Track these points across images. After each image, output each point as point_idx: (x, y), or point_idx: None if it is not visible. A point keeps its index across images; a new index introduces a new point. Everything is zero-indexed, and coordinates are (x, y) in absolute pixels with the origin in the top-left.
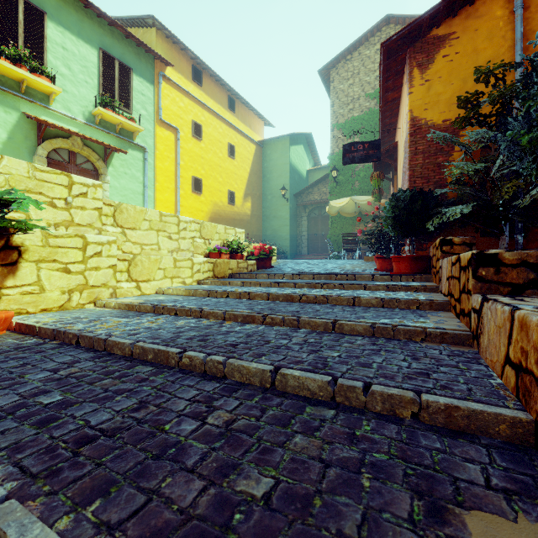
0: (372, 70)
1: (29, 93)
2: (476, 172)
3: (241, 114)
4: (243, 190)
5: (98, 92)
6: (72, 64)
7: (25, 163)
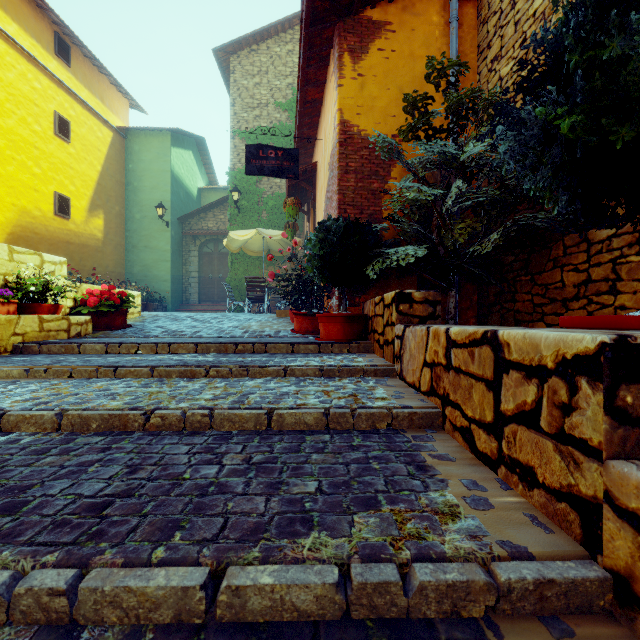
0: (284, 74)
1: None
2: (419, 206)
3: (84, 74)
4: (87, 197)
5: None
6: None
7: None
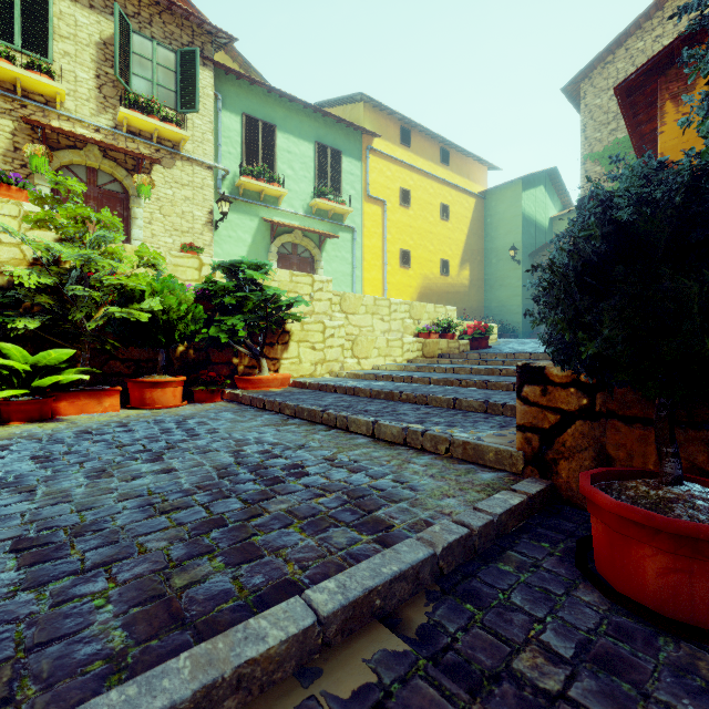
0: None
1: (265, 200)
2: None
3: (457, 165)
4: (459, 256)
5: (314, 184)
6: (295, 164)
7: (288, 272)
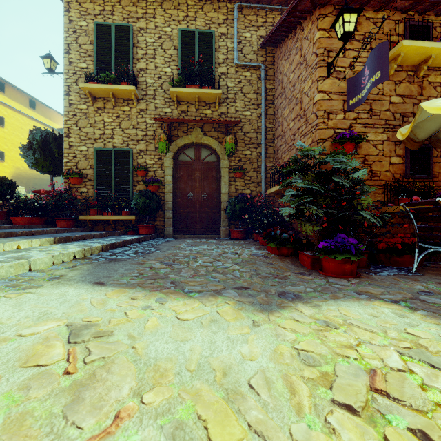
0: None
1: None
2: None
3: (42, 111)
4: None
5: None
6: None
7: None
